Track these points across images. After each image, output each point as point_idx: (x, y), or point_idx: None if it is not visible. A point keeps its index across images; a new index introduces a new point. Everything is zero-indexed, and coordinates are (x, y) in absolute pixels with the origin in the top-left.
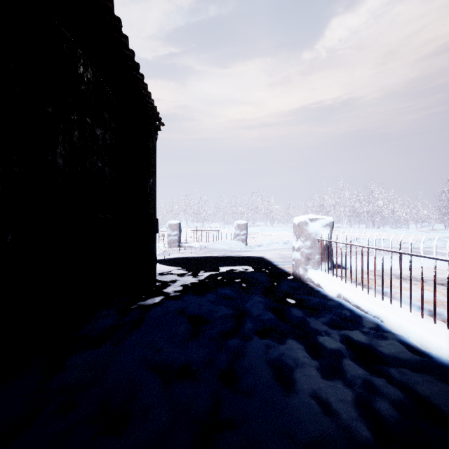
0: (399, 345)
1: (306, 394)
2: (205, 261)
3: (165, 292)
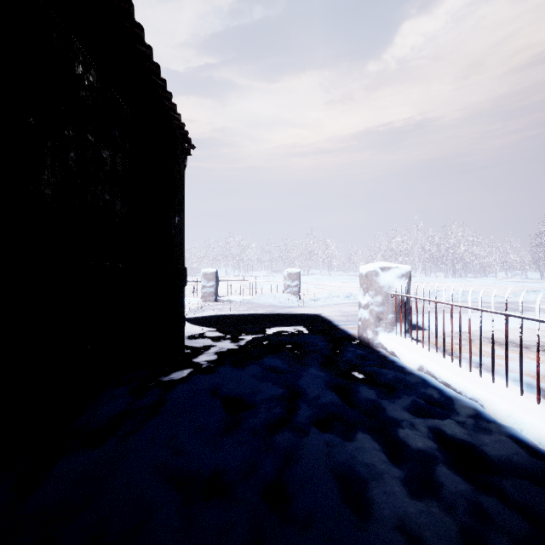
0: (511, 443)
1: (388, 526)
2: (248, 320)
3: (195, 363)
